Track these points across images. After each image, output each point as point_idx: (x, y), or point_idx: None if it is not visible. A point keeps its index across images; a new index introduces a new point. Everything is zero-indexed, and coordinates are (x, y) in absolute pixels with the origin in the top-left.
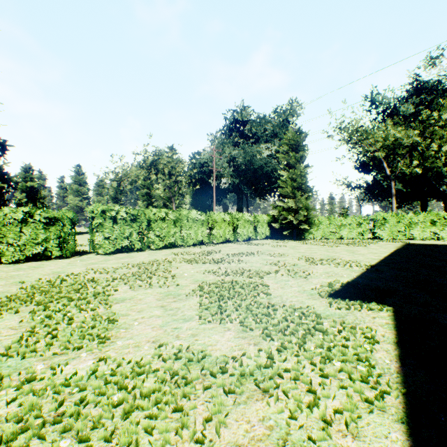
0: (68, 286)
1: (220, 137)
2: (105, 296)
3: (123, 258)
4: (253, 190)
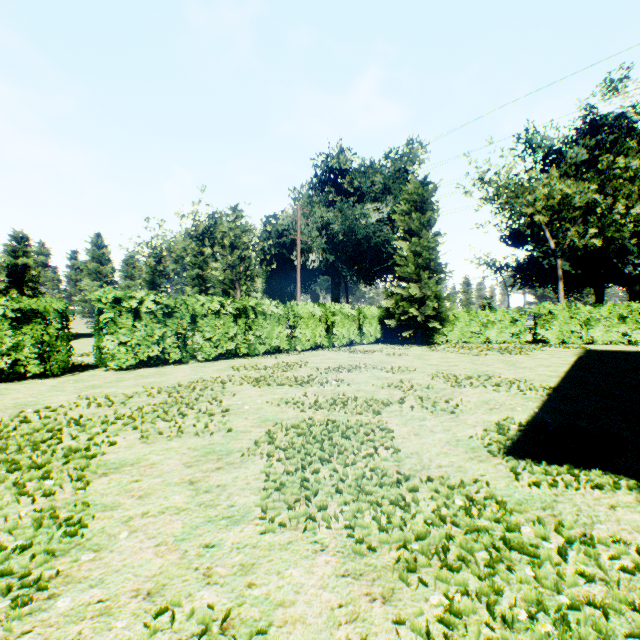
0: (26, 434)
1: (307, 193)
2: (85, 459)
3: (148, 376)
4: (355, 271)
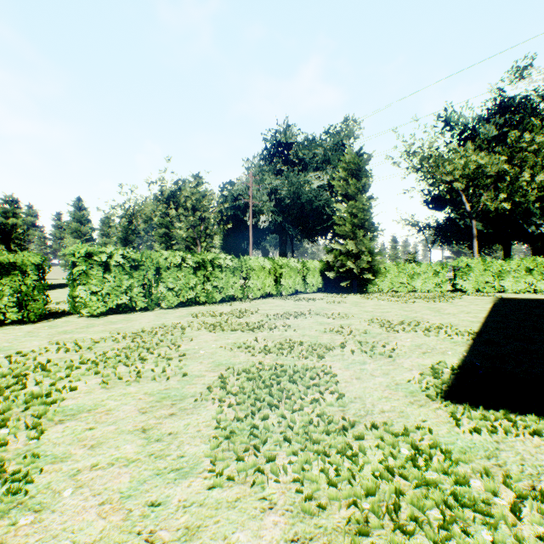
0: None
1: (258, 163)
2: (43, 406)
3: (116, 322)
4: (299, 230)
